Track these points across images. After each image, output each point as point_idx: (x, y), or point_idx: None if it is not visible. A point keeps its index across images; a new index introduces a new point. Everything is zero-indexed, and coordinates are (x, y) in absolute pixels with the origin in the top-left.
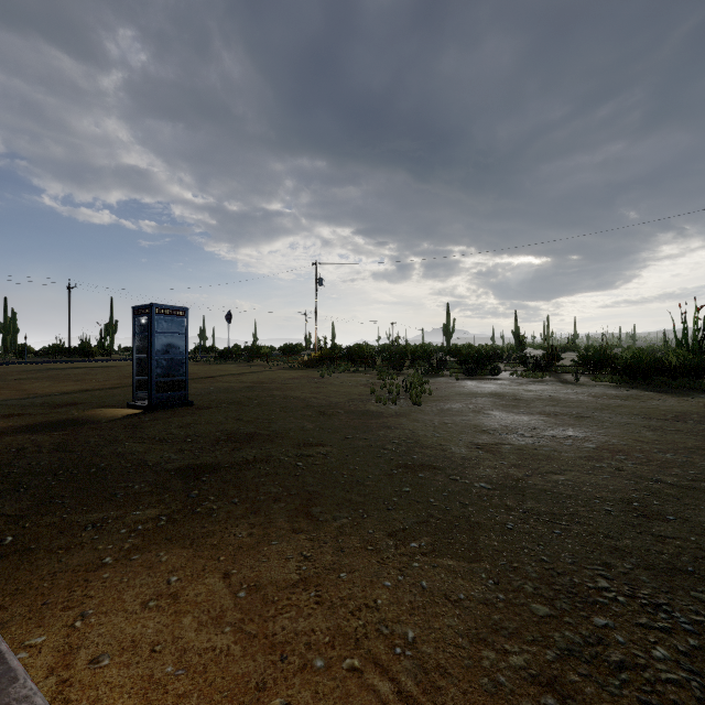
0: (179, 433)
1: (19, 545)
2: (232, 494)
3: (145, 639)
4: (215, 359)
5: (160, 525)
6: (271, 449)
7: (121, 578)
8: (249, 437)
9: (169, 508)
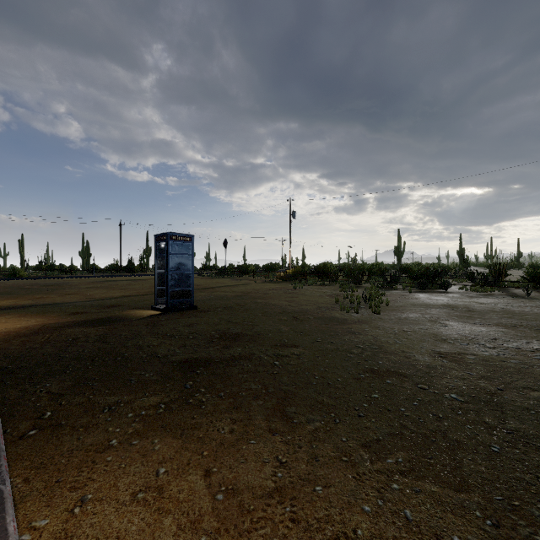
0: (184, 331)
1: (54, 420)
2: (219, 387)
3: (128, 537)
4: (215, 275)
5: (159, 413)
6: (253, 348)
7: (120, 464)
8: (236, 337)
9: (168, 397)
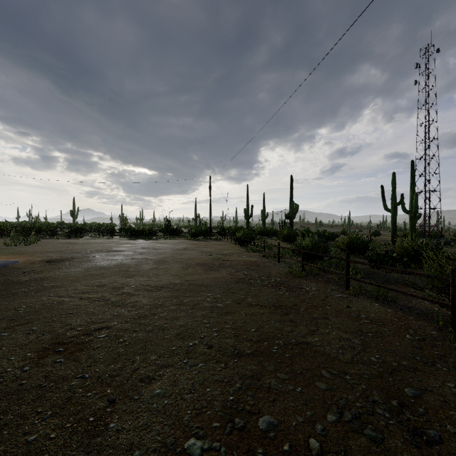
0: None
1: None
2: None
3: None
4: None
5: None
6: None
7: None
8: None
9: None
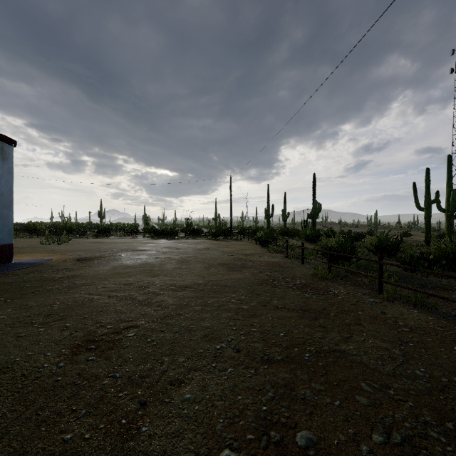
0: None
1: None
2: None
3: None
4: None
5: None
6: None
7: None
8: None
9: None
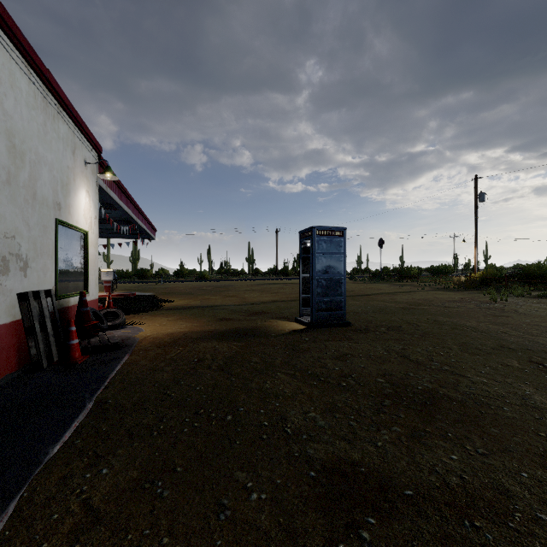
0: (332, 368)
1: None
2: None
3: None
4: (369, 279)
5: None
6: (491, 462)
7: None
8: (429, 401)
9: None
